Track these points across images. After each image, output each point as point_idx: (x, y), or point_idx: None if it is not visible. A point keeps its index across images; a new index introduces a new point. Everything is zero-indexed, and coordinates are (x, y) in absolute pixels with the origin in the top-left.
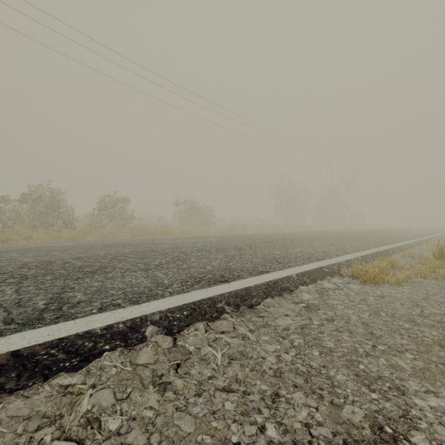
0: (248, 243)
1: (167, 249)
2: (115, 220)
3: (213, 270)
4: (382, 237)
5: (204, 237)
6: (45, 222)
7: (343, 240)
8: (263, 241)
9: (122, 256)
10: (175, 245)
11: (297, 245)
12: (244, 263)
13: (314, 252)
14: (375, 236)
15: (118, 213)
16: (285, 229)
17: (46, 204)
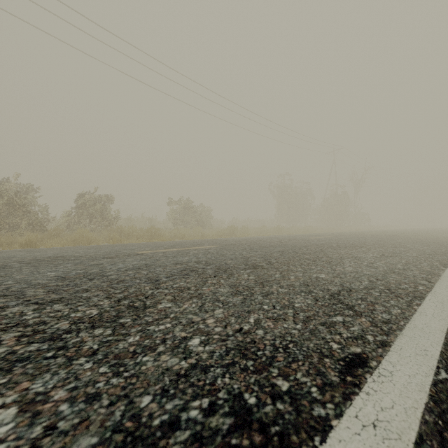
0: (263, 254)
1: (129, 269)
2: (95, 221)
3: (209, 364)
4: (424, 242)
5: (198, 243)
6: (4, 223)
7: (386, 248)
8: (281, 250)
9: (12, 294)
10: (148, 260)
11: (337, 258)
12: (280, 314)
13: (381, 274)
14: (413, 241)
15: (99, 212)
16: (290, 231)
17: (9, 201)
